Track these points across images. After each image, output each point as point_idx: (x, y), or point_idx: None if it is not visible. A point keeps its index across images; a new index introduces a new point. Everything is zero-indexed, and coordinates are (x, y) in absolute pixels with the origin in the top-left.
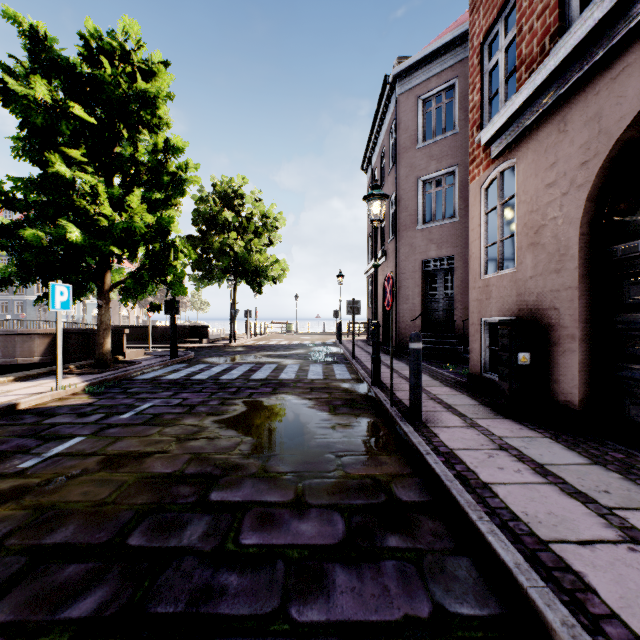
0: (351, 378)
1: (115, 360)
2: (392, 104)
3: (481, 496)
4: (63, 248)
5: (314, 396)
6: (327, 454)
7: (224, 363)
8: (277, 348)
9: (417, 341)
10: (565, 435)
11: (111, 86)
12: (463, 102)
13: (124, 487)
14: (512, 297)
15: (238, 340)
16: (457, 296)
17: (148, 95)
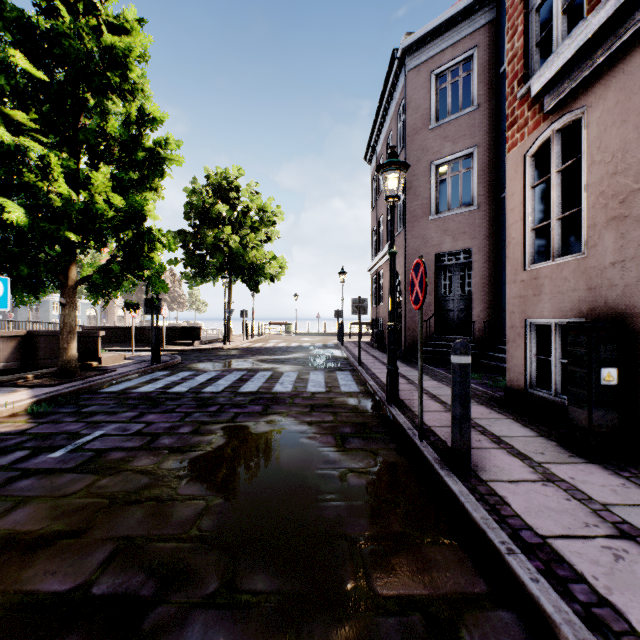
0: (359, 391)
1: (87, 367)
2: (400, 82)
3: None
4: (16, 236)
5: (315, 419)
6: (337, 539)
7: (212, 370)
8: (274, 351)
9: (465, 353)
10: None
11: (70, 40)
12: (483, 74)
13: None
14: (578, 292)
15: (233, 342)
16: (476, 294)
17: (116, 52)
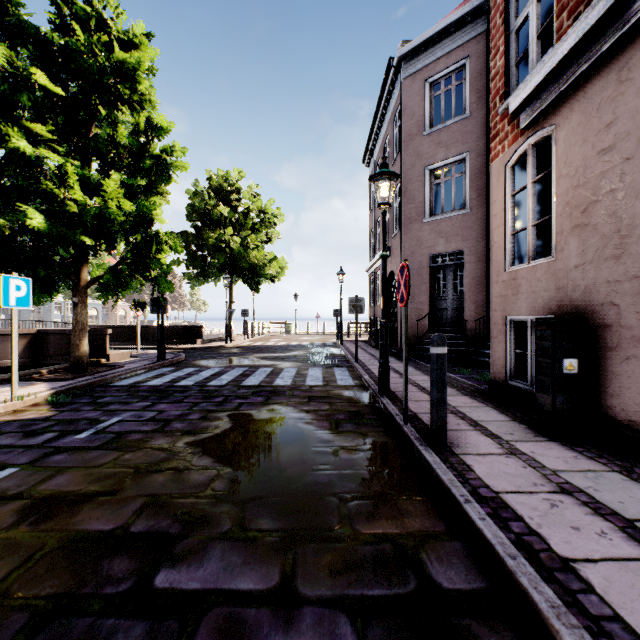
0: (354, 384)
1: (96, 363)
2: (397, 89)
3: (567, 589)
4: (32, 239)
5: (312, 408)
6: (328, 497)
7: (215, 366)
8: (274, 349)
9: (441, 345)
10: (638, 468)
11: (84, 56)
12: (475, 83)
13: (34, 560)
14: (549, 291)
15: (234, 341)
16: (468, 294)
17: (127, 67)
